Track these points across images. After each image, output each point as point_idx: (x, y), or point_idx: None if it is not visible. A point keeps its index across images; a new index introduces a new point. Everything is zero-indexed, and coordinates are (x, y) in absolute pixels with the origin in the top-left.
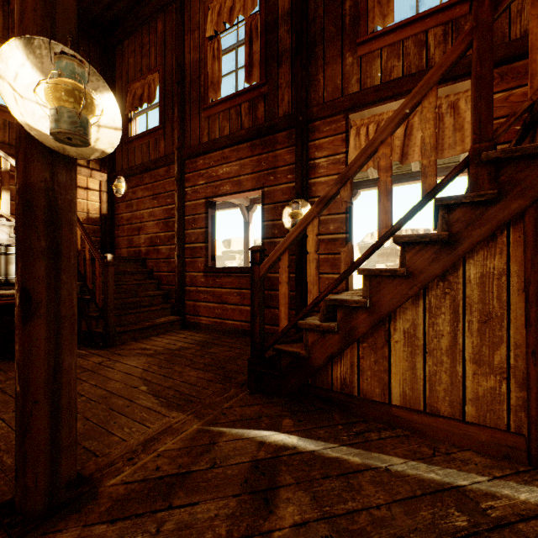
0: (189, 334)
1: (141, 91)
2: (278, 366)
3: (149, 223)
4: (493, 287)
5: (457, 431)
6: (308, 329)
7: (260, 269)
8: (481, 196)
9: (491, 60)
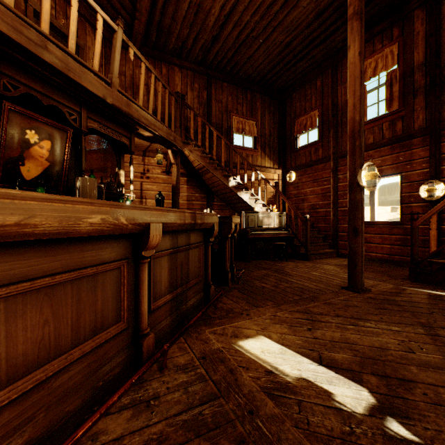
0: (344, 259)
1: (305, 121)
2: (429, 269)
3: (310, 196)
4: None
5: None
6: None
7: (416, 222)
8: None
9: None
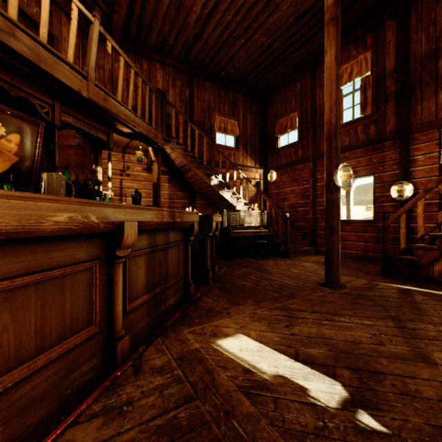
0: (322, 256)
1: (285, 123)
2: (399, 265)
3: (290, 195)
4: None
5: None
6: (418, 248)
7: (387, 221)
8: None
9: None
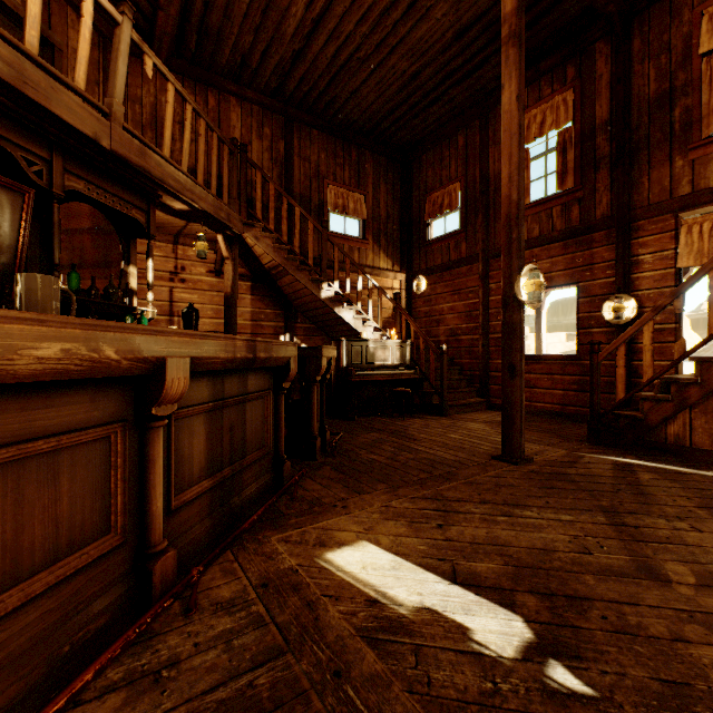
0: (498, 413)
1: (441, 199)
2: (616, 426)
3: (449, 316)
4: None
5: None
6: (643, 399)
7: (598, 357)
8: None
9: None
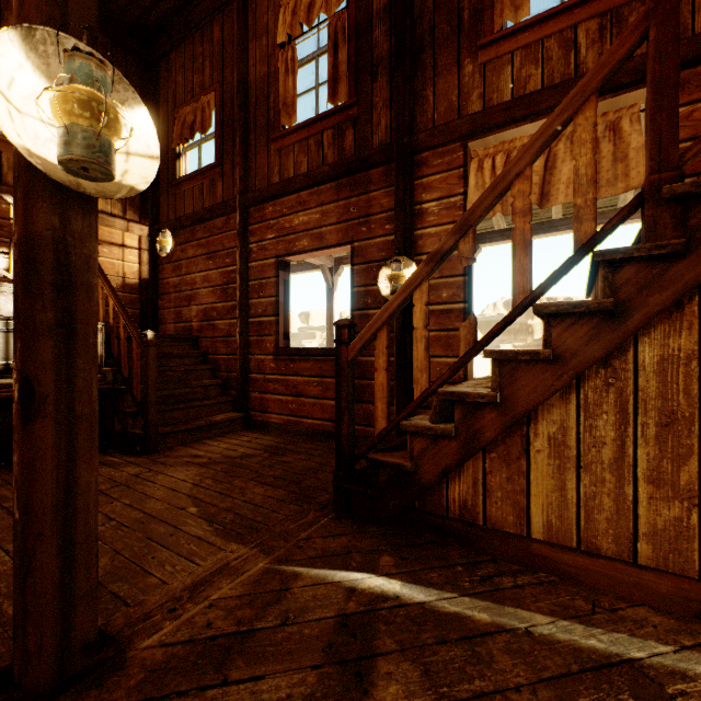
0: (255, 436)
1: (192, 117)
2: (373, 483)
3: (202, 290)
4: (677, 377)
5: (626, 578)
6: (414, 432)
7: (348, 351)
8: (661, 247)
9: (676, 56)
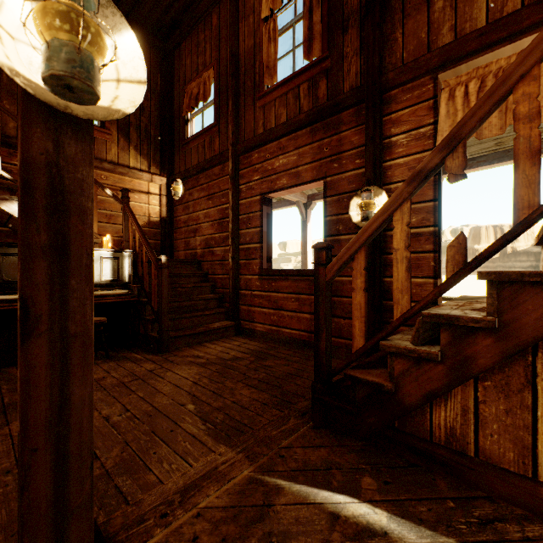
0: (243, 341)
1: (197, 90)
2: (351, 398)
3: (204, 224)
4: None
5: None
6: (394, 352)
7: (326, 271)
8: None
9: None
